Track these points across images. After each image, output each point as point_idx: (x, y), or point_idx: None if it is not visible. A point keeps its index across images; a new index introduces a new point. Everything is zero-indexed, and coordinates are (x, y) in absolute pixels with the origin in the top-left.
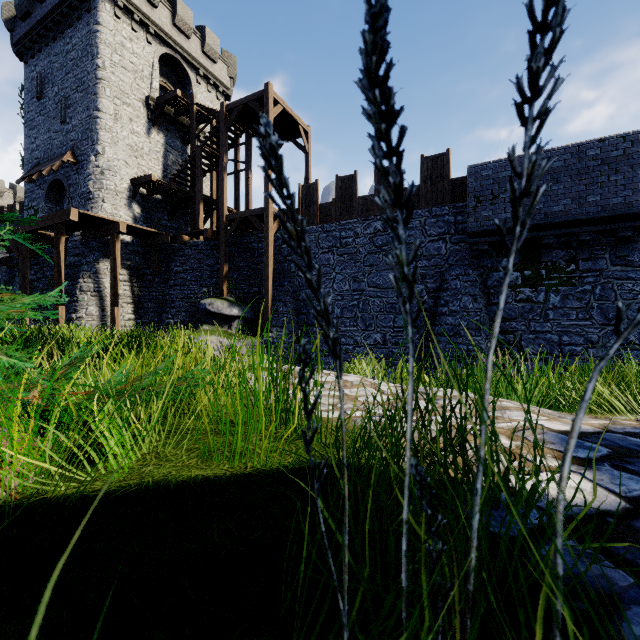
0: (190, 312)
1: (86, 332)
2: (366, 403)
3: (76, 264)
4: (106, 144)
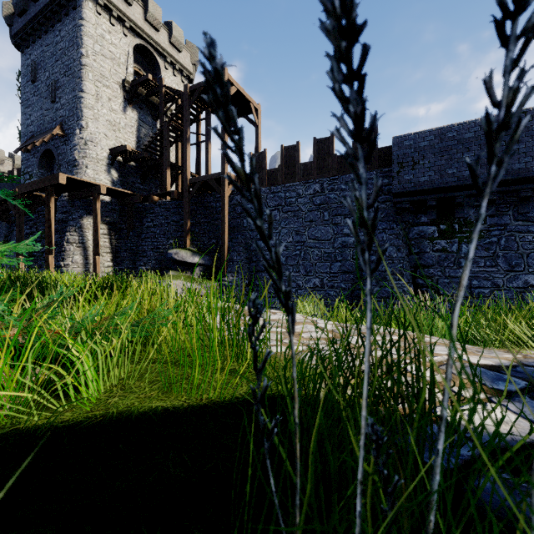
0: (159, 260)
1: (69, 277)
2: (308, 339)
3: (64, 220)
4: (89, 120)
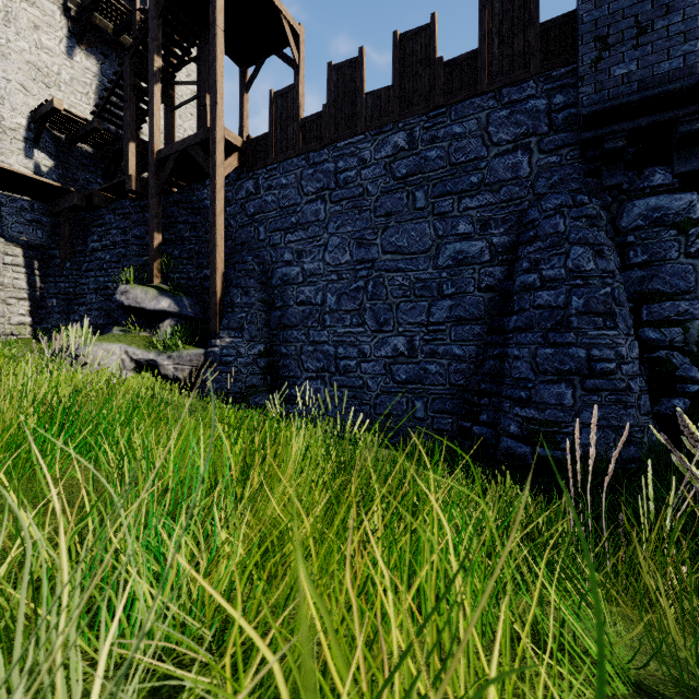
0: (106, 310)
1: None
2: None
3: None
4: None
